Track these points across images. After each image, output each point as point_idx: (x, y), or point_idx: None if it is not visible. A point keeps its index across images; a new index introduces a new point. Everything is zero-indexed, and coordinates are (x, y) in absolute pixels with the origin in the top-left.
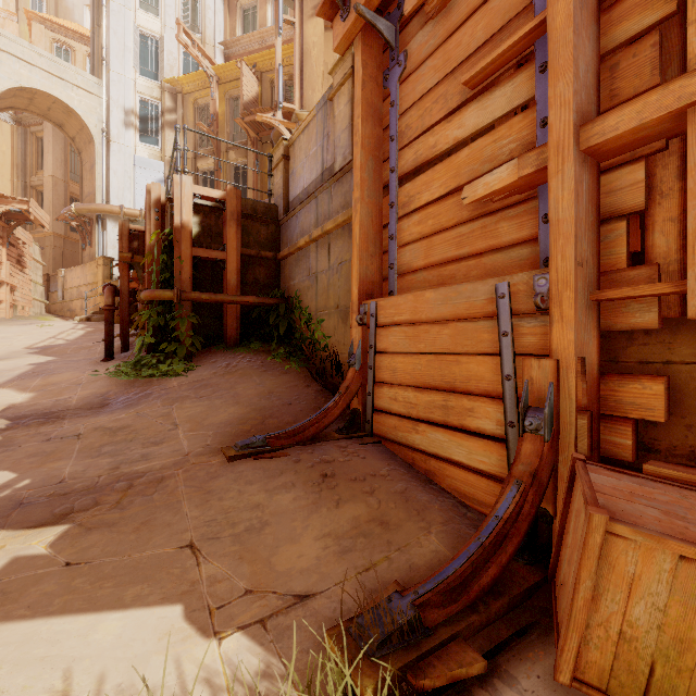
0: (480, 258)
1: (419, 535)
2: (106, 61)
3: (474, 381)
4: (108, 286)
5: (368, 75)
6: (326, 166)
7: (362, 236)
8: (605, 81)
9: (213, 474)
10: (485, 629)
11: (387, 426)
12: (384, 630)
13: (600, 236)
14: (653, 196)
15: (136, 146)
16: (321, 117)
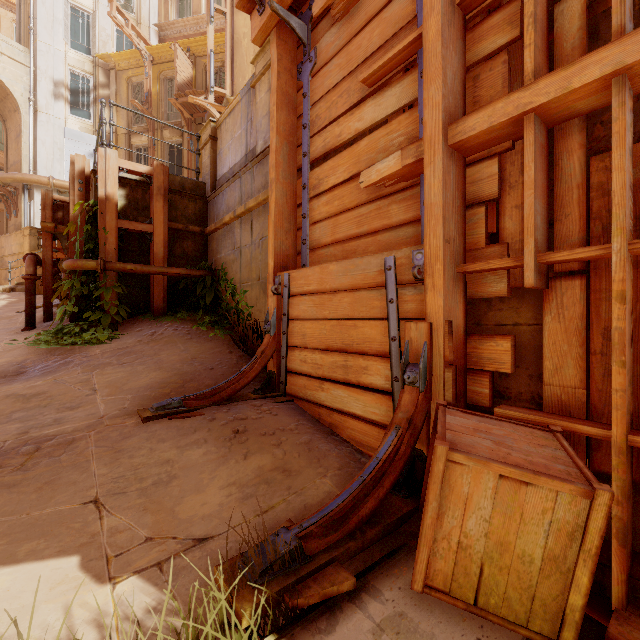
0: (376, 235)
1: (315, 479)
2: (33, 30)
3: (368, 342)
4: (29, 255)
5: (283, 67)
6: (250, 149)
7: (277, 213)
8: (469, 89)
9: (126, 434)
10: (362, 553)
11: (298, 386)
12: (268, 560)
13: (466, 219)
14: (504, 187)
15: (66, 118)
16: (245, 103)
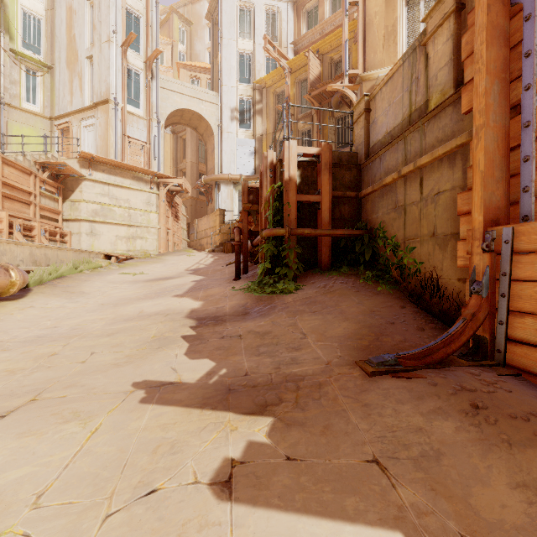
0: None
1: None
2: (220, 80)
3: None
4: (236, 228)
5: None
6: (415, 108)
7: (487, 162)
8: None
9: (361, 387)
10: None
11: (532, 360)
12: None
13: None
14: None
15: (237, 132)
16: (408, 65)
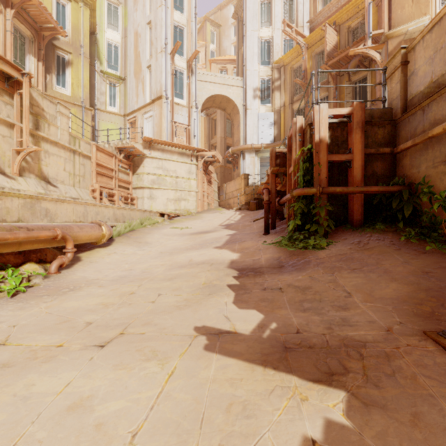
0: None
1: None
2: (244, 66)
3: None
4: (265, 189)
5: None
6: None
7: None
8: None
9: (444, 367)
10: None
11: None
12: None
13: None
14: None
15: (259, 107)
16: None
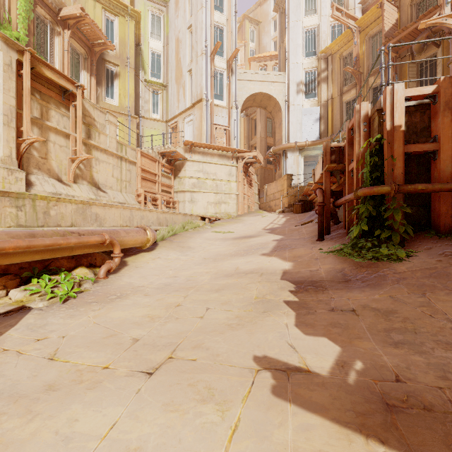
0: None
1: None
2: (287, 60)
3: None
4: (318, 189)
5: None
6: None
7: None
8: None
9: None
10: None
11: None
12: None
13: None
14: None
15: (303, 103)
16: None
